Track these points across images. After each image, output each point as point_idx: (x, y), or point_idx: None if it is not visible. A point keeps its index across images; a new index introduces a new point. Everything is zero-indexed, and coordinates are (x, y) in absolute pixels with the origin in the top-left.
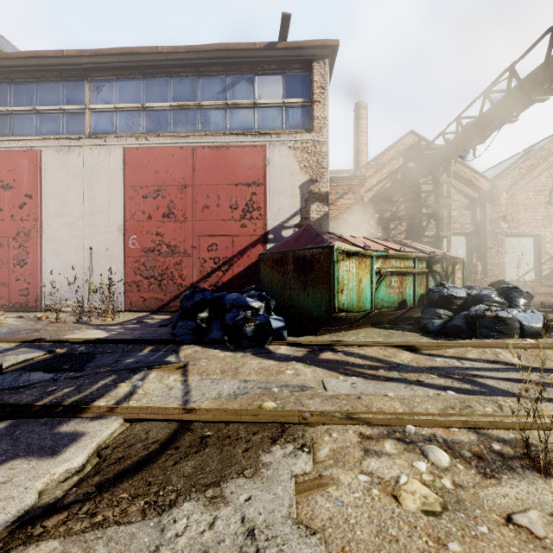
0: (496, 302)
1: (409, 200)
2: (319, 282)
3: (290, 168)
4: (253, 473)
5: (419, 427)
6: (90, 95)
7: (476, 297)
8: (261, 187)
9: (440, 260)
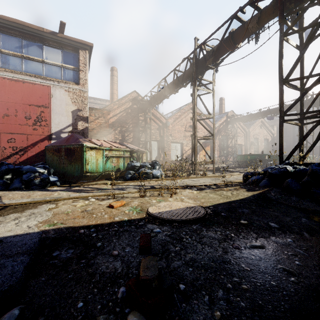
0: (148, 167)
1: (134, 123)
2: (77, 160)
3: (66, 101)
4: (35, 208)
5: (93, 197)
6: None
7: (142, 166)
8: (47, 109)
9: (136, 152)
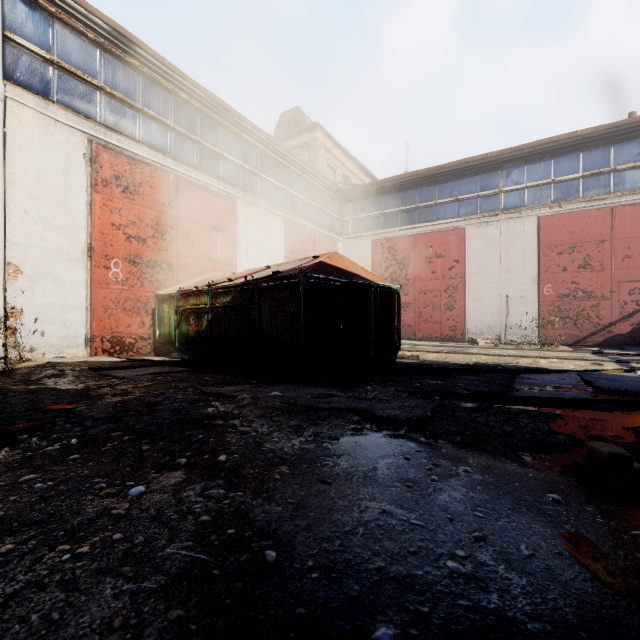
0: None
1: None
2: None
3: None
4: None
5: None
6: (502, 181)
7: None
8: None
9: None
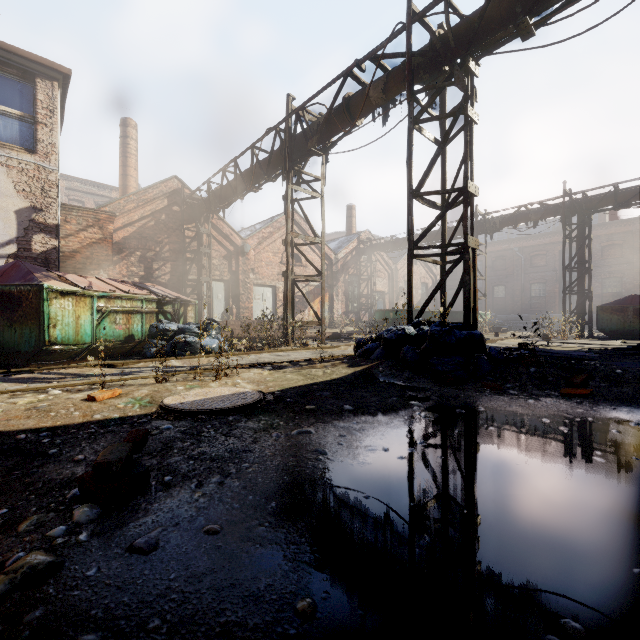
0: (194, 333)
1: (174, 242)
2: (28, 318)
3: (1, 188)
4: None
5: (58, 388)
6: None
7: (182, 330)
8: None
9: (172, 302)
